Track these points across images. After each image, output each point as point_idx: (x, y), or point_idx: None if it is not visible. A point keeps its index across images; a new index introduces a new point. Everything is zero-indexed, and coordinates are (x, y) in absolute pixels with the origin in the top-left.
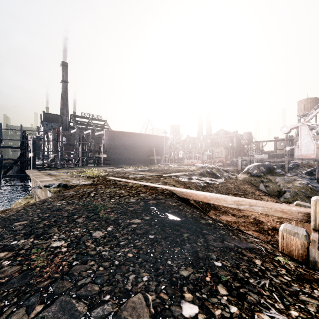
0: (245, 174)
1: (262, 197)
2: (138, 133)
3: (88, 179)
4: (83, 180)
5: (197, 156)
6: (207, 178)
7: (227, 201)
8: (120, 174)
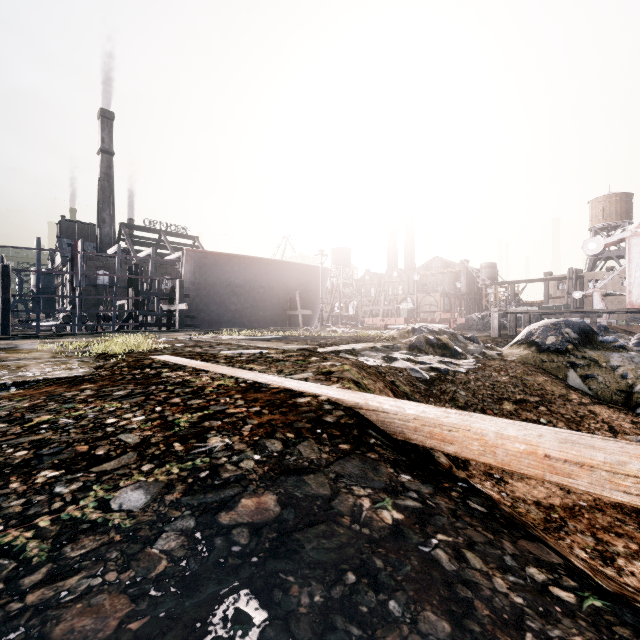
0: (524, 346)
1: (592, 410)
2: (262, 259)
3: (95, 361)
4: (75, 364)
5: (388, 310)
6: (433, 358)
7: None
8: (199, 348)
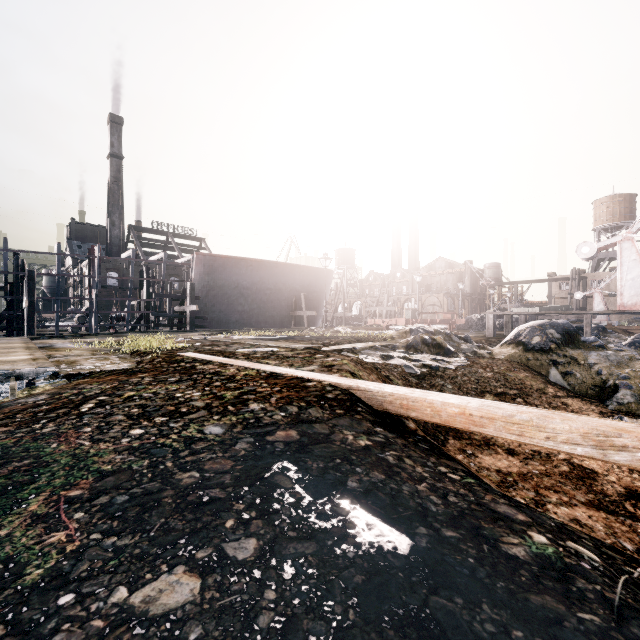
0: (512, 346)
1: (565, 402)
2: (269, 262)
3: (132, 357)
4: (117, 360)
5: (391, 311)
6: (426, 356)
7: (551, 429)
8: (217, 346)
